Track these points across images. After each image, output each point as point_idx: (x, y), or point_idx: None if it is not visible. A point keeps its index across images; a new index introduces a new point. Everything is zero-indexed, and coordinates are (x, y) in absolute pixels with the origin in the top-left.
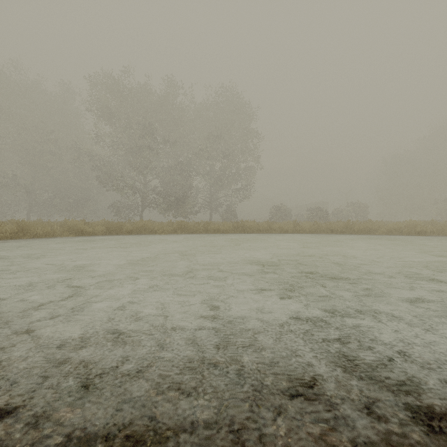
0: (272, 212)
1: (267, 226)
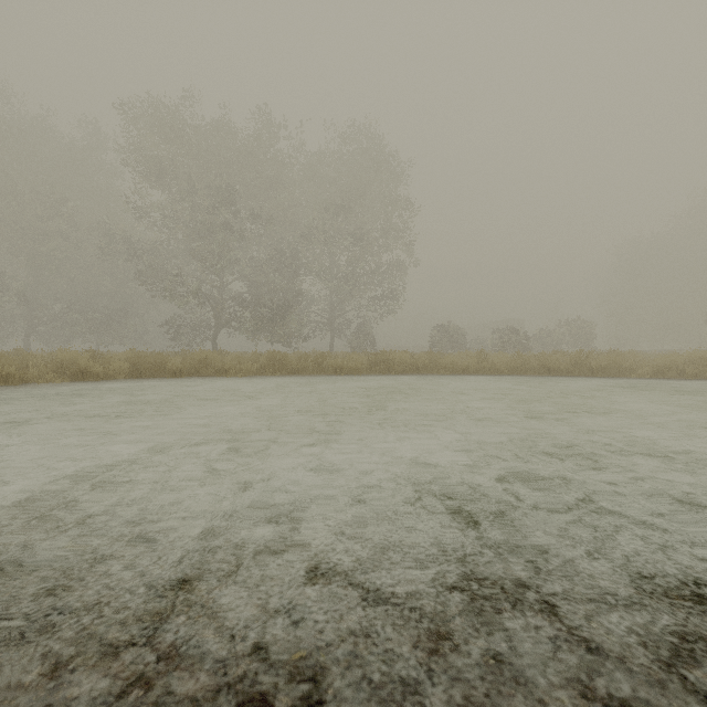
0: (433, 336)
1: (430, 361)
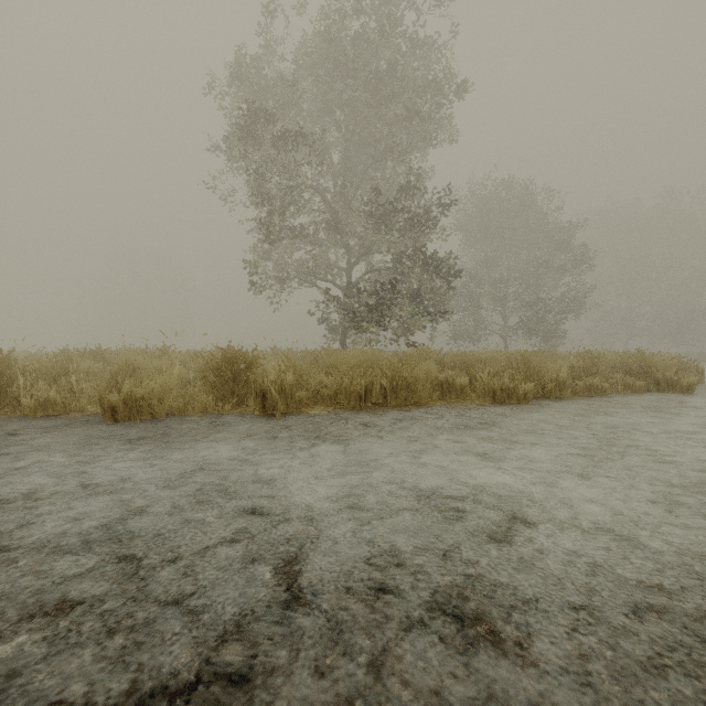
0: None
1: None
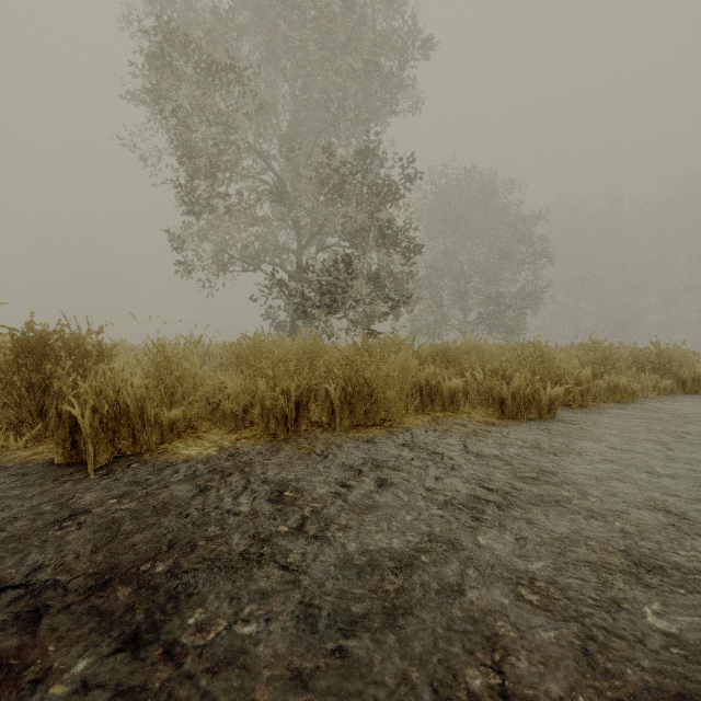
0: None
1: None
